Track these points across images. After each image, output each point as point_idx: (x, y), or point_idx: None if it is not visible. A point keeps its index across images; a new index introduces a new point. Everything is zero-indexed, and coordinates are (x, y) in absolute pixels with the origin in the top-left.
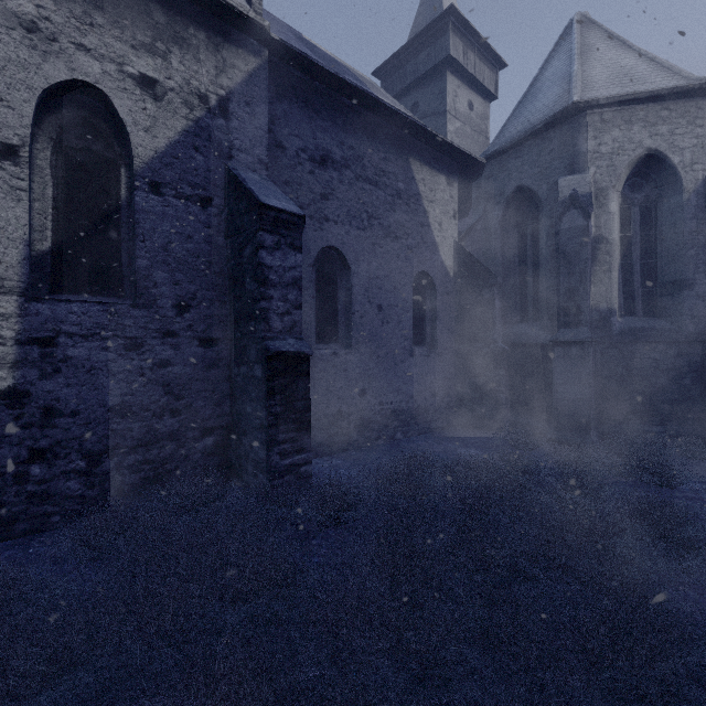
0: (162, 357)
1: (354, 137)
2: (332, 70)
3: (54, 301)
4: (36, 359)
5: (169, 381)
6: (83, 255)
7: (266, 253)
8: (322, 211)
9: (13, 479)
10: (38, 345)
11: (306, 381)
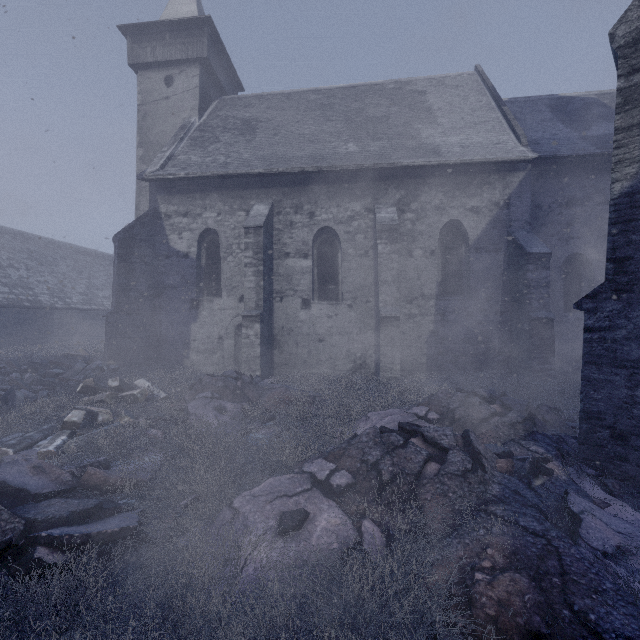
0: (480, 320)
1: (595, 178)
2: (574, 154)
3: (444, 300)
4: (439, 320)
5: (482, 330)
6: (450, 281)
7: (530, 274)
8: (568, 233)
9: (433, 360)
10: (440, 316)
11: (551, 331)
